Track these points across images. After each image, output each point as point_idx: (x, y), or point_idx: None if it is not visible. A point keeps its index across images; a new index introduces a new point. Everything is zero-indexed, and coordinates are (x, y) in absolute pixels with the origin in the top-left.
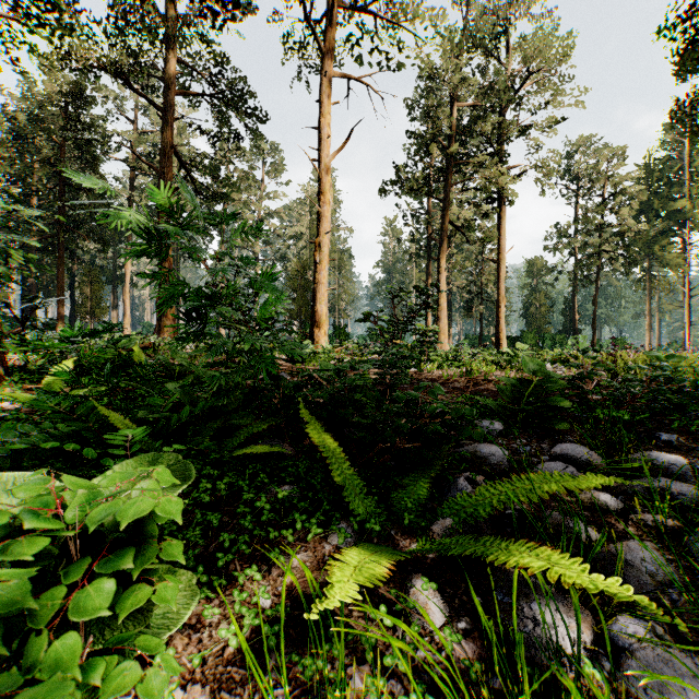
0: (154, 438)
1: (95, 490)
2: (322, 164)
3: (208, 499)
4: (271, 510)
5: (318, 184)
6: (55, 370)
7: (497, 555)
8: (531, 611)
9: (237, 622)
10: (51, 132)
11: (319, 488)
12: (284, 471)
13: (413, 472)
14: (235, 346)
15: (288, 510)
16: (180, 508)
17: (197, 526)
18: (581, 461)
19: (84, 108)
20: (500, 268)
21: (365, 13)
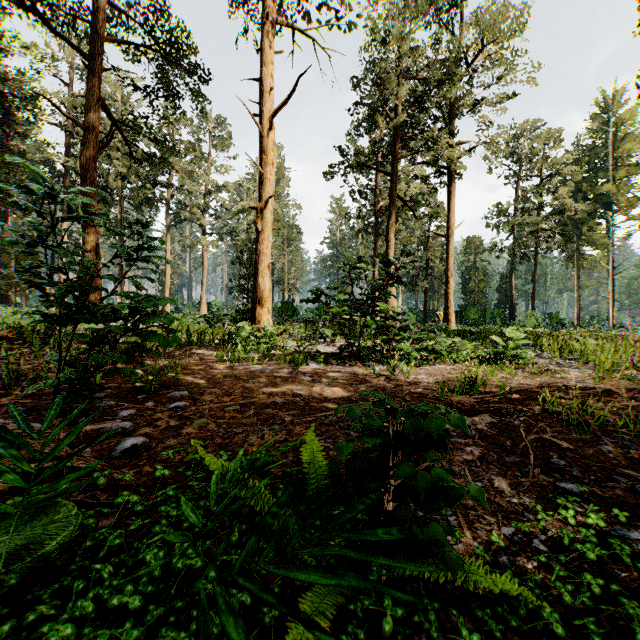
0: None
1: None
2: (265, 119)
3: None
4: None
5: (260, 141)
6: None
7: None
8: None
9: None
10: None
11: None
12: None
13: None
14: None
15: None
16: None
17: None
18: None
19: None
20: (449, 243)
21: None
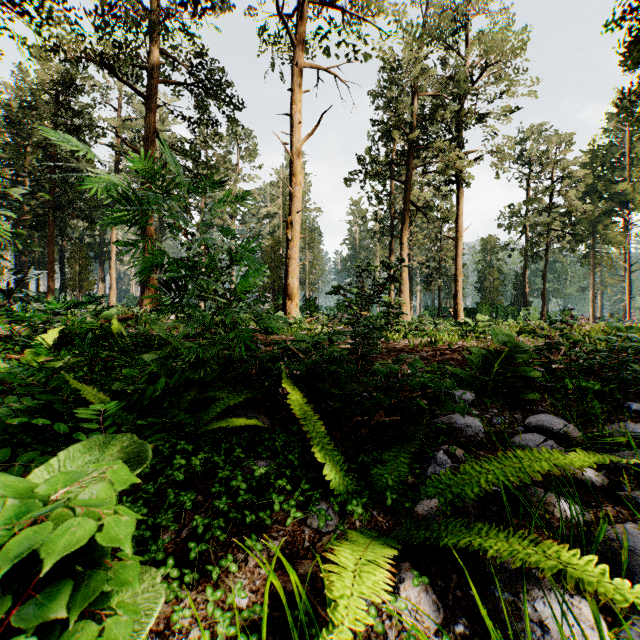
0: (129, 410)
1: (30, 500)
2: (294, 148)
3: (181, 477)
4: (247, 488)
5: (290, 166)
6: (36, 341)
7: (498, 549)
8: (536, 612)
9: (210, 625)
10: (42, 118)
11: (297, 464)
12: (260, 444)
13: (392, 447)
14: (211, 318)
15: (265, 487)
16: (132, 530)
17: (169, 509)
18: (558, 433)
19: (73, 96)
20: (458, 245)
21: (333, 8)
